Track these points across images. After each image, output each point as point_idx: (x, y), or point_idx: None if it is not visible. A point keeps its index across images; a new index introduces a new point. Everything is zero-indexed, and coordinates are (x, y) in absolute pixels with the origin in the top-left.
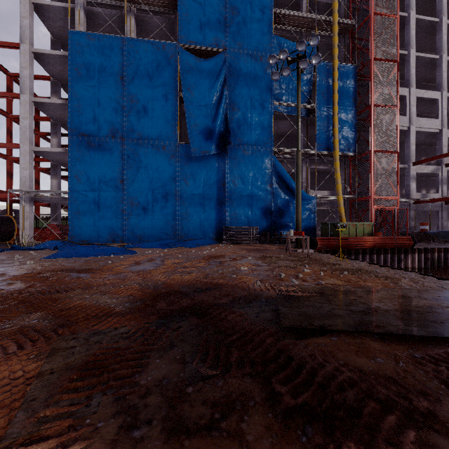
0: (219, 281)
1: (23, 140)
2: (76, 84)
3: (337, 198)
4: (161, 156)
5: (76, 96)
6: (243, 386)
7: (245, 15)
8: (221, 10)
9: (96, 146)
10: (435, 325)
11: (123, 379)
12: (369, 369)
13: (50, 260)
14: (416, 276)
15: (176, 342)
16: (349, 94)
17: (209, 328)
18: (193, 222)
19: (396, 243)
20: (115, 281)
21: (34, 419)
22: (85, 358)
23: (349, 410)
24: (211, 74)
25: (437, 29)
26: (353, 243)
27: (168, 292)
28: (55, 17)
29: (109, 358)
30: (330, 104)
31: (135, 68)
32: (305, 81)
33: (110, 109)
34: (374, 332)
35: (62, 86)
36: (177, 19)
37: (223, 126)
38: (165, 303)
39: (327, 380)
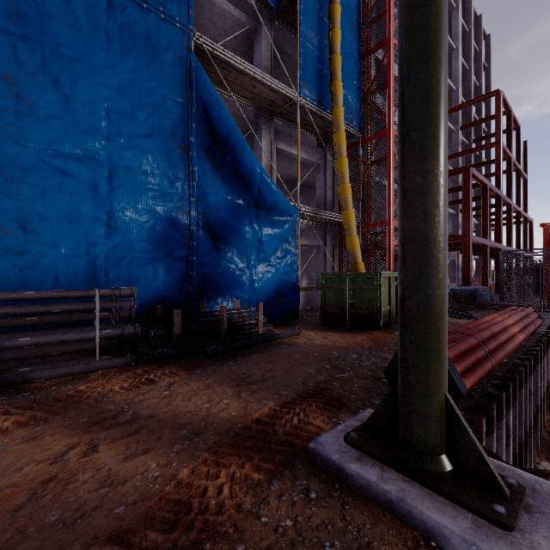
0: None
1: None
2: None
3: (343, 215)
4: None
5: None
6: None
7: None
8: None
9: None
10: None
11: None
12: None
13: None
14: None
15: None
16: (352, 4)
17: None
18: None
19: (535, 327)
20: None
21: None
22: None
23: None
24: None
25: None
26: (509, 351)
27: None
28: None
29: None
30: (324, 2)
31: None
32: None
33: None
34: None
35: None
36: None
37: None
38: None
39: None
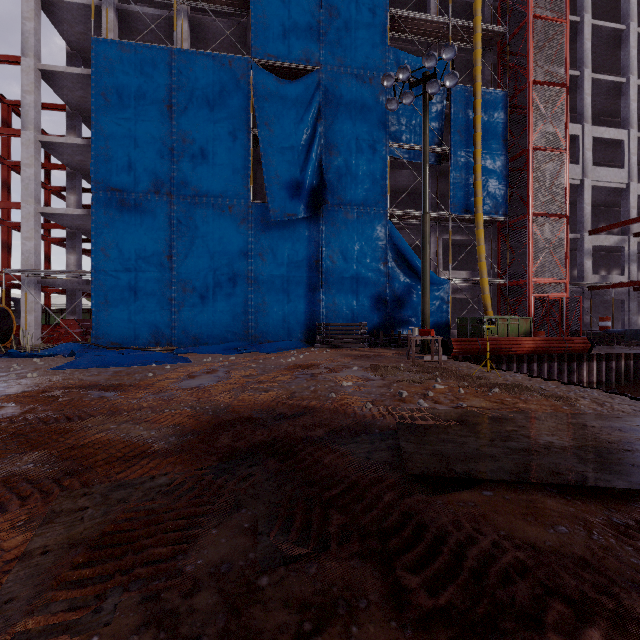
0: (310, 403)
1: (26, 197)
2: (103, 116)
3: (480, 281)
4: (226, 220)
5: (102, 133)
6: (348, 575)
7: (348, 17)
8: (313, 10)
9: (132, 206)
10: (639, 471)
11: (158, 563)
12: (546, 544)
13: (62, 372)
14: (600, 394)
15: (244, 500)
16: (498, 132)
17: (295, 477)
18: (274, 317)
19: (565, 346)
20: (156, 403)
21: (5, 638)
22: (101, 527)
23: (522, 616)
24: (299, 102)
25: (622, 41)
26: (504, 347)
27: (234, 419)
28: (73, 20)
29: (138, 526)
30: (470, 147)
31: (189, 93)
32: (434, 114)
33: (152, 153)
34: (548, 482)
35: (84, 120)
36: (250, 22)
37: (316, 178)
38: (230, 437)
39: (483, 564)
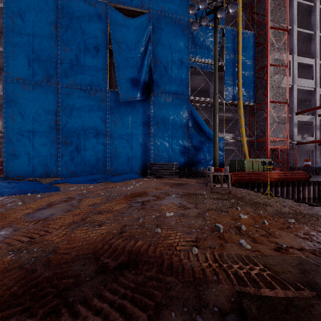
0: (136, 245)
1: None
2: (11, 31)
3: (241, 139)
4: (92, 100)
5: (11, 42)
6: None
7: None
8: None
9: (31, 89)
10: None
11: None
12: None
13: None
14: None
15: None
16: (250, 55)
17: None
18: (122, 159)
19: (295, 177)
20: None
21: None
22: None
23: None
24: (137, 30)
25: (312, 12)
26: (261, 178)
27: (43, 281)
28: None
29: None
30: (235, 63)
31: (69, 21)
32: None
33: (44, 56)
34: None
35: None
36: None
37: (147, 76)
38: None
39: None
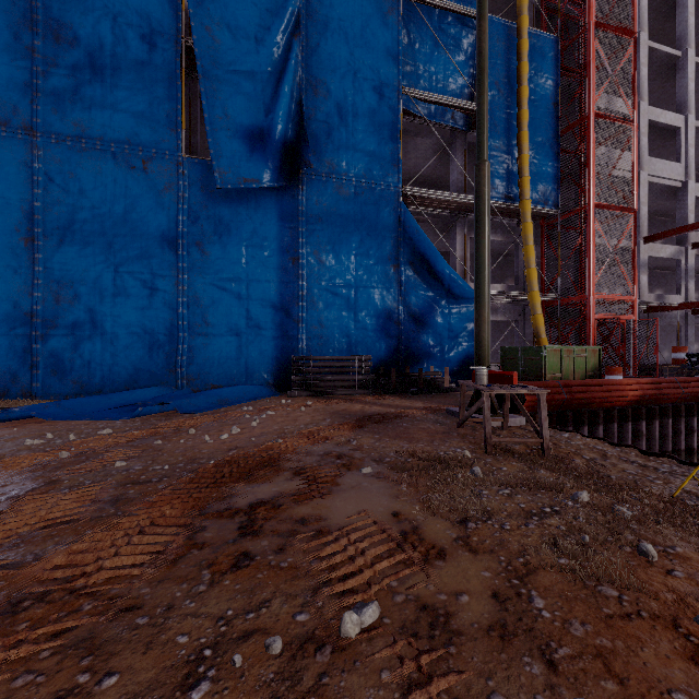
0: None
1: None
2: None
3: (528, 296)
4: (137, 183)
5: None
6: None
7: None
8: None
9: None
10: None
11: None
12: None
13: None
14: None
15: None
16: (547, 92)
17: None
18: (222, 346)
19: (680, 392)
20: None
21: None
22: None
23: None
24: (264, 2)
25: (678, 6)
26: (599, 396)
27: None
28: None
29: None
30: (513, 108)
31: None
32: (464, 56)
33: None
34: None
35: None
36: None
37: (292, 128)
38: None
39: None
